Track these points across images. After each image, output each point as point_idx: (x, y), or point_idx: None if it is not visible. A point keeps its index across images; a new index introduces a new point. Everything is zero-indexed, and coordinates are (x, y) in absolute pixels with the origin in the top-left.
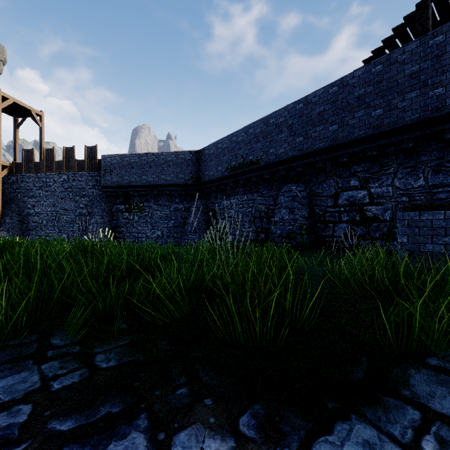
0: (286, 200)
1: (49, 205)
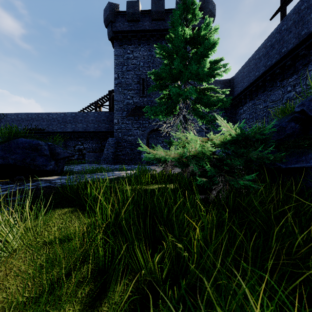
0: None
1: None
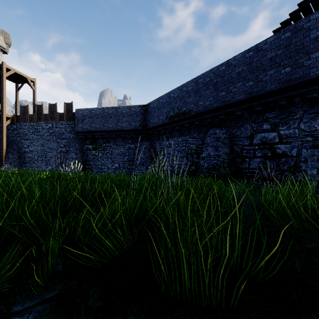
0: (212, 141)
1: (39, 145)
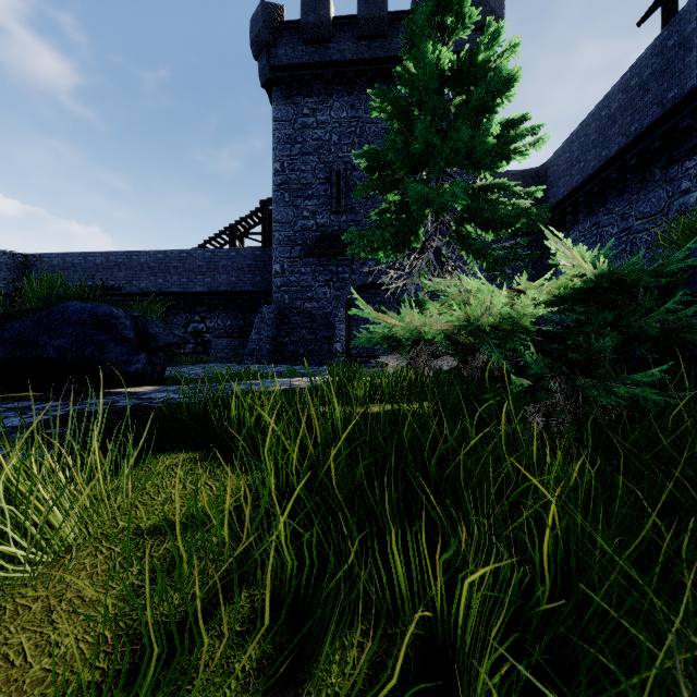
0: None
1: None
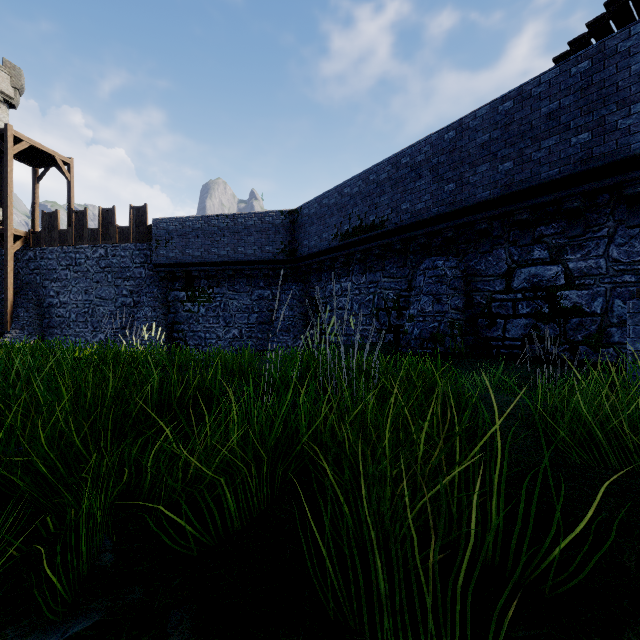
0: (428, 282)
1: (80, 292)
